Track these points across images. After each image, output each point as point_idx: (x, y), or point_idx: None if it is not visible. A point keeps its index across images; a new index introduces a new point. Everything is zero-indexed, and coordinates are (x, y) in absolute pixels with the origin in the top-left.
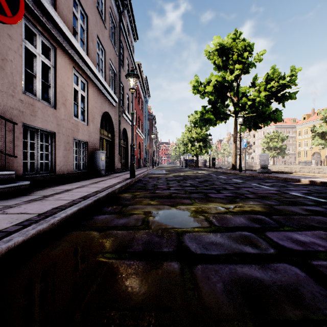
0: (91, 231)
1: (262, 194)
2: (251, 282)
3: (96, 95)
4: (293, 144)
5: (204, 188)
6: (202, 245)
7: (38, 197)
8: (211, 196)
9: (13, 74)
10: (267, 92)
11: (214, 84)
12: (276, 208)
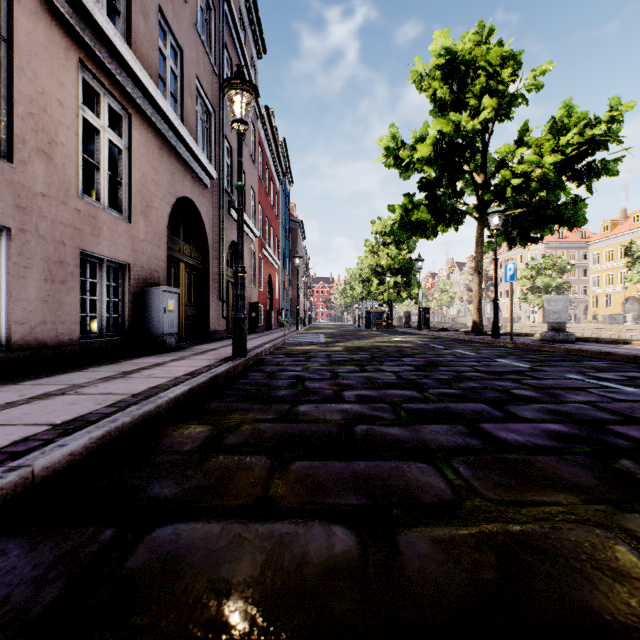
0: None
1: None
2: None
3: (157, 153)
4: (580, 281)
5: (446, 392)
6: None
7: None
8: (499, 437)
9: None
10: (559, 155)
11: (435, 141)
12: None
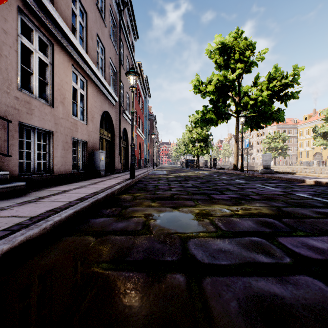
0: (87, 236)
1: (268, 195)
2: (270, 300)
3: (96, 94)
4: (294, 144)
5: (207, 189)
6: (209, 253)
7: (32, 198)
8: (214, 197)
9: (7, 70)
10: (269, 91)
11: (215, 83)
12: (284, 210)
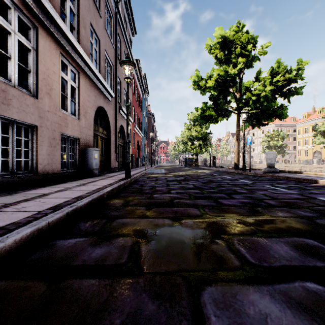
0: (36, 279)
1: (286, 200)
2: None
3: (89, 88)
4: (292, 143)
5: (211, 191)
6: None
7: None
8: (223, 203)
9: None
10: (273, 86)
11: (216, 78)
12: (321, 224)
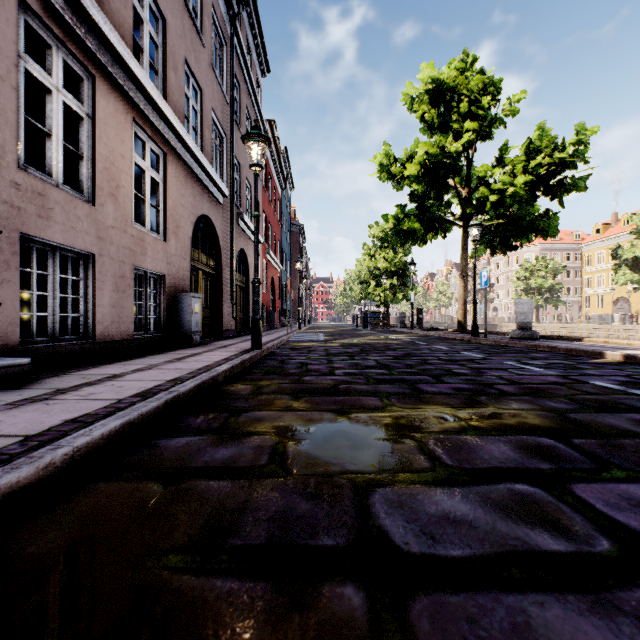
0: (146, 481)
1: (533, 385)
2: None
3: (184, 181)
4: (574, 282)
5: (406, 371)
6: (419, 525)
7: (42, 393)
8: (423, 389)
9: None
10: (529, 175)
11: (422, 160)
12: (574, 419)
